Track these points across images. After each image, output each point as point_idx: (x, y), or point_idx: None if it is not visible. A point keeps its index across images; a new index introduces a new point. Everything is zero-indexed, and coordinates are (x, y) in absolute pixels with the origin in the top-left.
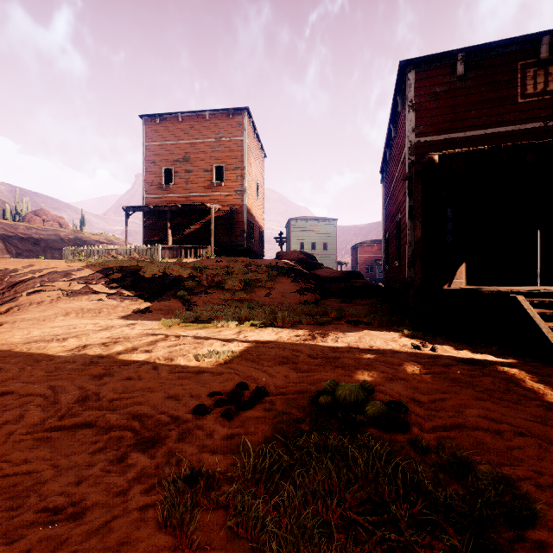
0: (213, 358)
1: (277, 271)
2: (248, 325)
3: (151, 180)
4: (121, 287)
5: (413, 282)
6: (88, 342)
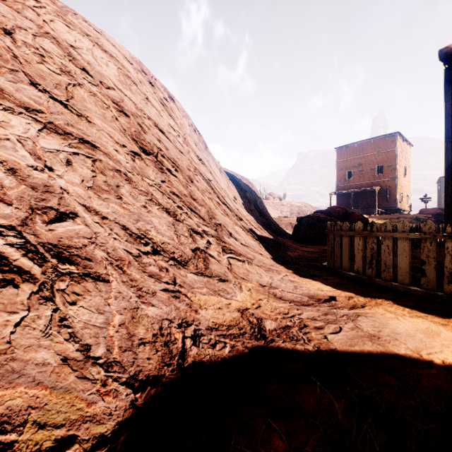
0: None
1: (417, 221)
2: None
3: (340, 177)
4: None
5: None
6: None
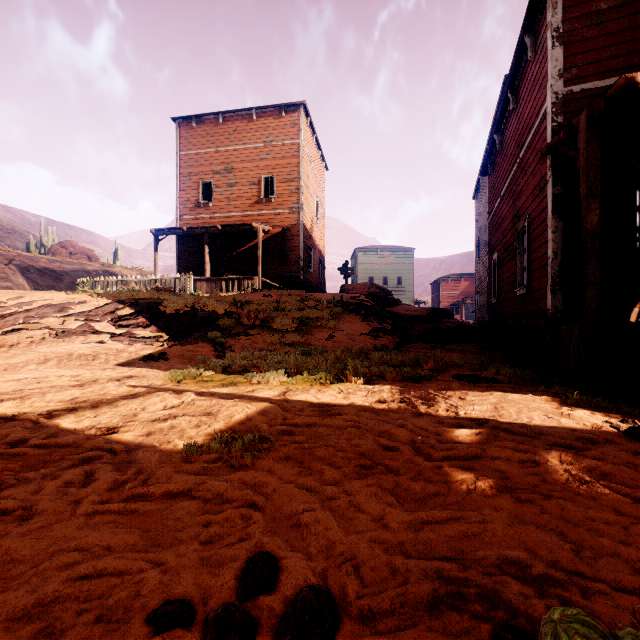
0: (221, 453)
1: (342, 308)
2: (299, 381)
3: (186, 197)
4: (133, 325)
5: (560, 316)
6: (29, 409)
